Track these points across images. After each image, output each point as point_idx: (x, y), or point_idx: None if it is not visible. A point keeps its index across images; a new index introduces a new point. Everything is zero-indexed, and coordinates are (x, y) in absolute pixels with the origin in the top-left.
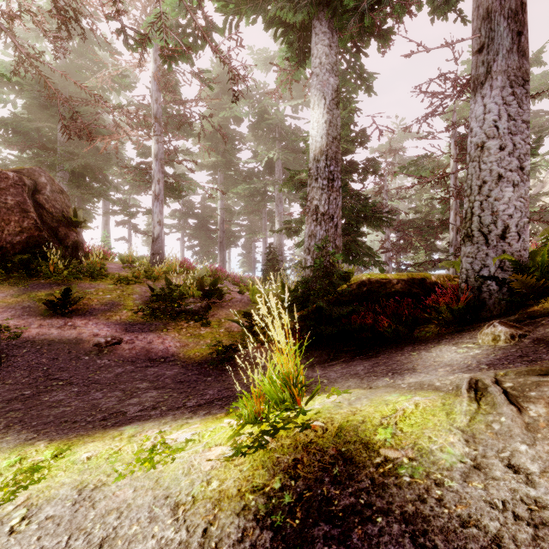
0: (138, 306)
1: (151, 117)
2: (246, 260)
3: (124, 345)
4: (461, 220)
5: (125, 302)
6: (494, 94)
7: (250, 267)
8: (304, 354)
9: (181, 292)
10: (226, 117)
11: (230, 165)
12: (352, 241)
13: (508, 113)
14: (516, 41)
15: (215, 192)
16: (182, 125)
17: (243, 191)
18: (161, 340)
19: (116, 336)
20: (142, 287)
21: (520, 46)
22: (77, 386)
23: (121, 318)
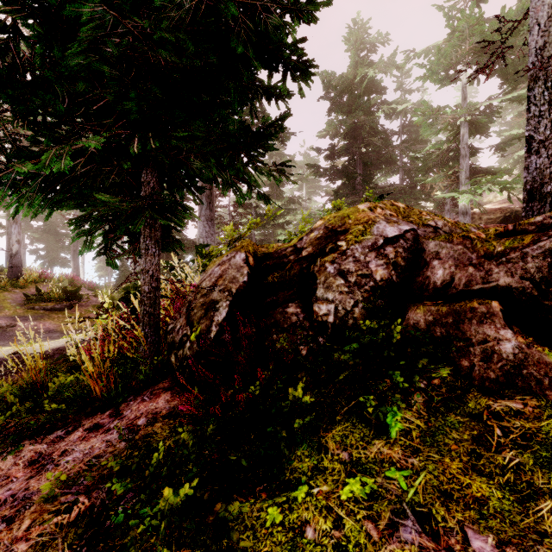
0: (16, 307)
1: None
2: (103, 264)
3: (19, 327)
4: None
5: (4, 305)
6: (201, 223)
7: (107, 271)
8: None
9: (50, 296)
10: None
11: None
12: None
13: (205, 230)
14: (209, 205)
15: None
16: None
17: None
18: (43, 324)
19: (12, 323)
20: (12, 294)
21: (210, 207)
22: (6, 341)
23: (7, 314)
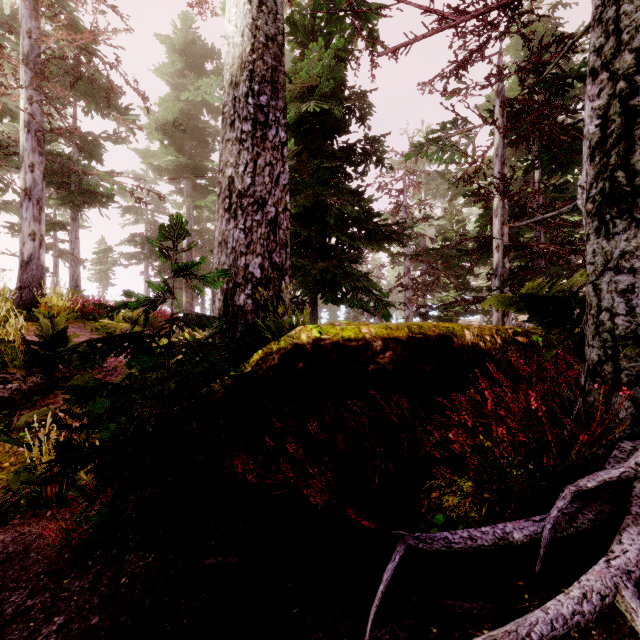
0: None
1: (16, 59)
2: None
3: None
4: (509, 237)
5: None
6: None
7: None
8: (98, 571)
9: None
10: (194, 104)
11: (201, 171)
12: (336, 266)
13: None
14: None
15: (179, 207)
16: (78, 79)
17: (214, 205)
18: None
19: None
20: None
21: None
22: None
23: None
